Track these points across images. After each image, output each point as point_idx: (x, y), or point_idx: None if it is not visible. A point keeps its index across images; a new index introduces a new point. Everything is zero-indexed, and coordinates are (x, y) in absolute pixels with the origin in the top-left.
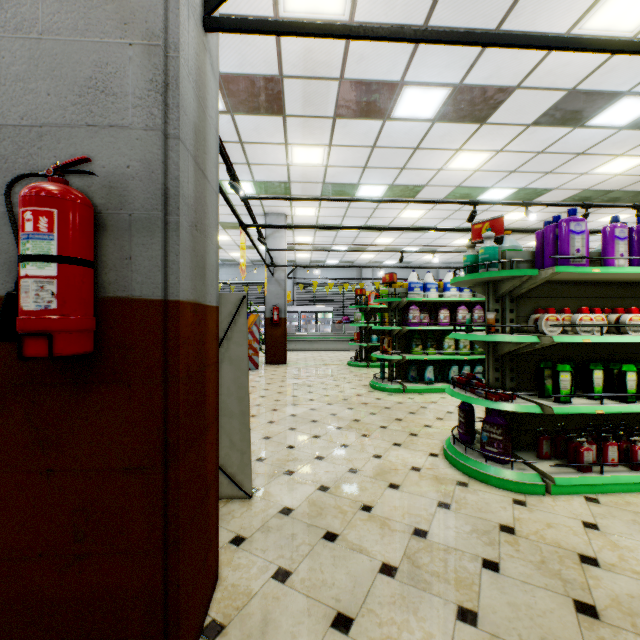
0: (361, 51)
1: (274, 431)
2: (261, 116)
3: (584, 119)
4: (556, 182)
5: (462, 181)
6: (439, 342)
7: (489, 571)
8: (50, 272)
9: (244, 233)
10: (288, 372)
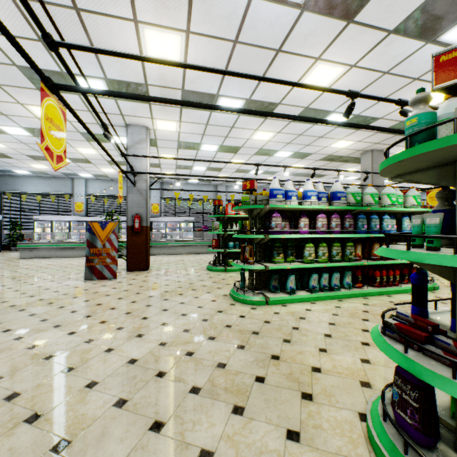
0: None
1: (85, 416)
2: None
3: (440, 31)
4: (384, 111)
5: (311, 102)
6: (298, 250)
7: None
8: None
9: (60, 103)
10: (147, 280)
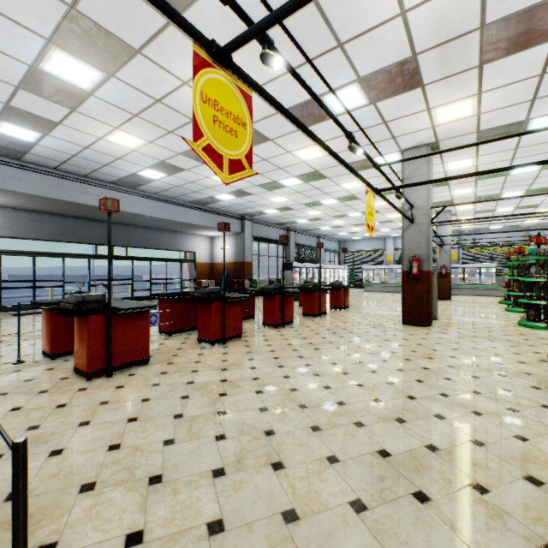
0: (483, 168)
1: (443, 314)
2: (437, 187)
3: None
4: None
5: None
6: None
7: (502, 331)
8: (416, 268)
9: None
10: (451, 303)
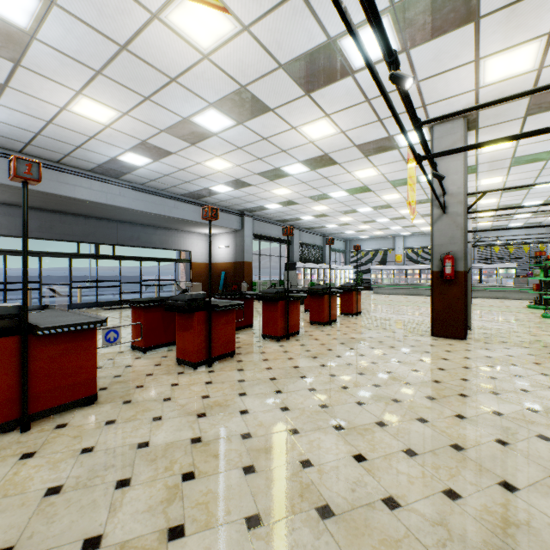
0: (523, 150)
1: (473, 322)
2: None
3: None
4: None
5: None
6: None
7: None
8: (450, 268)
9: None
10: (474, 307)
